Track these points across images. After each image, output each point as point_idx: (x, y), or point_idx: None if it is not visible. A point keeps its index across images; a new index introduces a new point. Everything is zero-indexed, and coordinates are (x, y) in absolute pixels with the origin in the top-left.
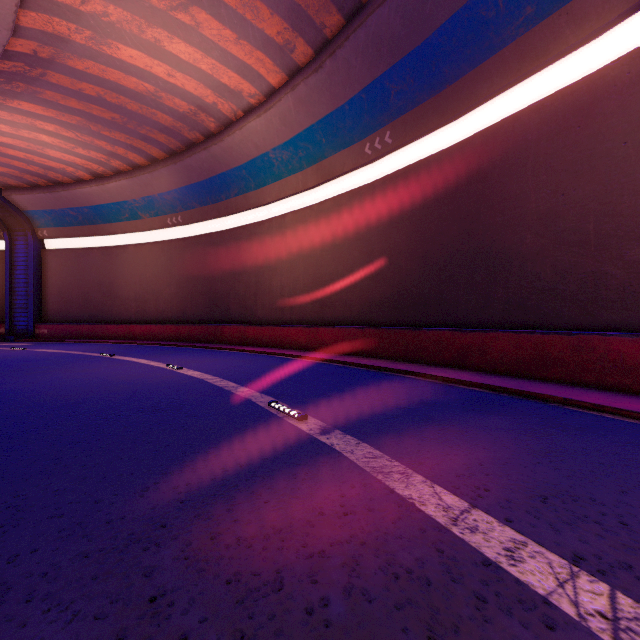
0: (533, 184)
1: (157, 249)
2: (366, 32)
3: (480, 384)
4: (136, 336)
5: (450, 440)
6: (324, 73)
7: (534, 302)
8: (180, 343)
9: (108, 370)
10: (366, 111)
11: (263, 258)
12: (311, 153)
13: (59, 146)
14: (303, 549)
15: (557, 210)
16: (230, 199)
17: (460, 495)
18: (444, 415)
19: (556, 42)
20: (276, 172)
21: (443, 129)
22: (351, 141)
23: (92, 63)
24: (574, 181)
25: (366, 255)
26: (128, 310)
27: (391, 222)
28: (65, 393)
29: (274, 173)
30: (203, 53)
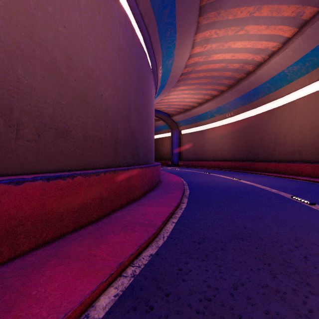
0: None
1: (221, 128)
2: None
3: None
4: (213, 166)
5: None
6: None
7: None
8: (232, 170)
9: (212, 178)
10: None
11: (279, 126)
12: (315, 62)
13: (188, 97)
14: (316, 232)
15: None
16: (259, 99)
17: None
18: None
19: None
20: (288, 79)
21: None
22: None
23: (204, 66)
24: None
25: None
26: (209, 155)
27: None
28: (205, 183)
29: (287, 80)
30: (248, 41)
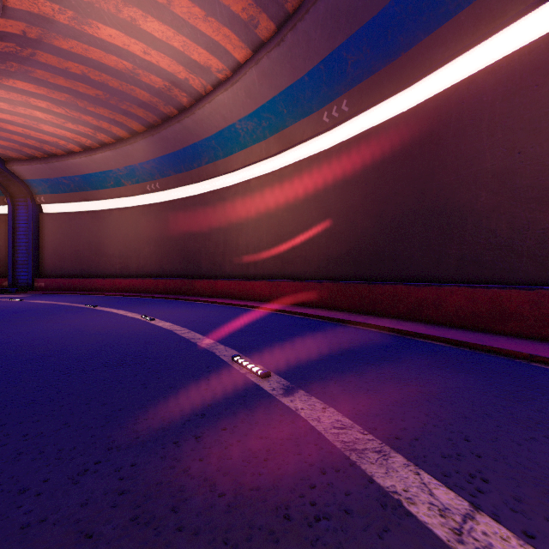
0: (488, 143)
1: (138, 212)
2: (325, 4)
3: (438, 337)
4: (120, 289)
5: (423, 405)
6: (285, 46)
7: (489, 258)
8: (157, 295)
9: (87, 321)
10: (324, 82)
11: (230, 219)
12: (273, 123)
13: (51, 121)
14: None
15: (513, 168)
16: (201, 167)
17: (455, 488)
18: (410, 372)
19: (514, 3)
20: (242, 141)
21: (397, 96)
22: (310, 111)
23: (76, 42)
24: (531, 139)
25: (324, 215)
26: (113, 266)
27: (347, 184)
28: (39, 345)
29: (240, 142)
30: (175, 31)
